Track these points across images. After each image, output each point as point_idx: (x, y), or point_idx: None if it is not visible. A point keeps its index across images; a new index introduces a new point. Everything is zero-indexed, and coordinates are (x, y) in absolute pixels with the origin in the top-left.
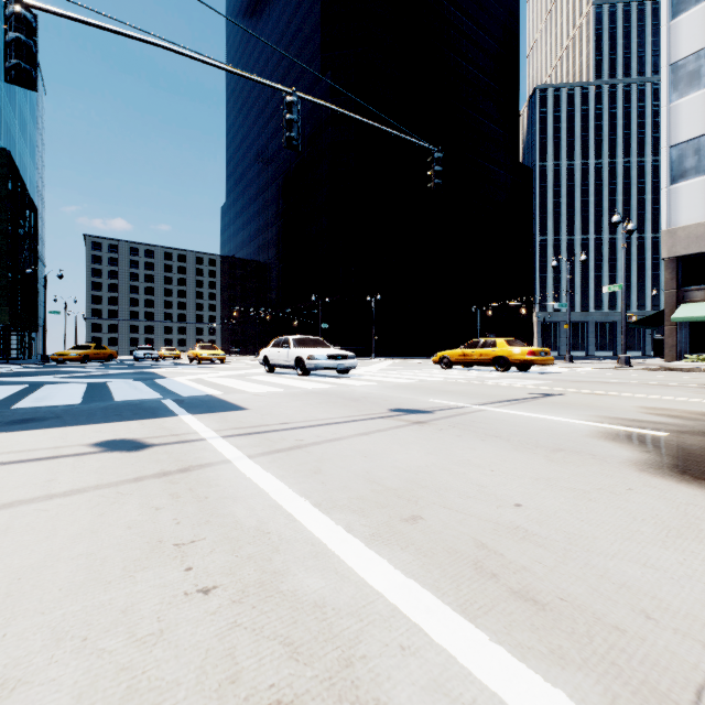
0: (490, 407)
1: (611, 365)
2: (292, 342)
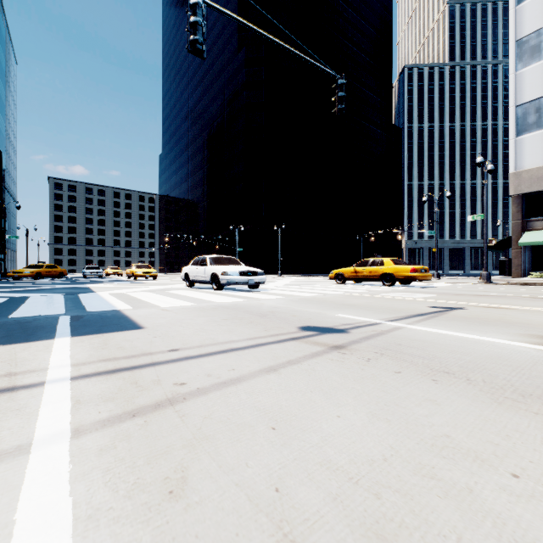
0: (404, 323)
1: (473, 280)
2: (209, 260)
